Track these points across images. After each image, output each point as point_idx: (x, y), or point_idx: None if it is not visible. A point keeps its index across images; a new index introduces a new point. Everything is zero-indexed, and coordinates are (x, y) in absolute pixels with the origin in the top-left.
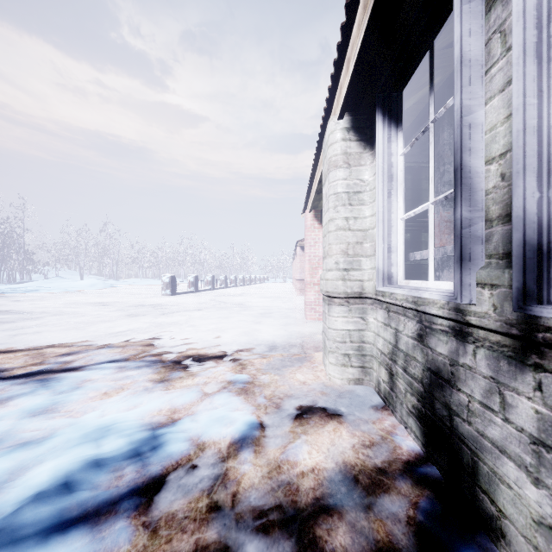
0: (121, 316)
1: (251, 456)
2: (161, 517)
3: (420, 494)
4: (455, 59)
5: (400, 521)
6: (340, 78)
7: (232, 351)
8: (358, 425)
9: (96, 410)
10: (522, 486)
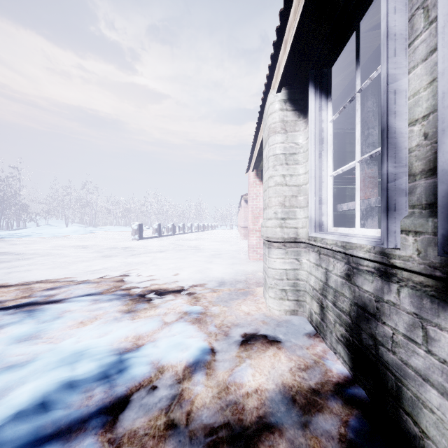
0: (97, 257)
1: (203, 378)
2: (125, 434)
3: (349, 413)
4: (382, 33)
5: (333, 438)
6: (278, 58)
7: (188, 286)
8: (294, 350)
9: (72, 337)
10: (445, 412)
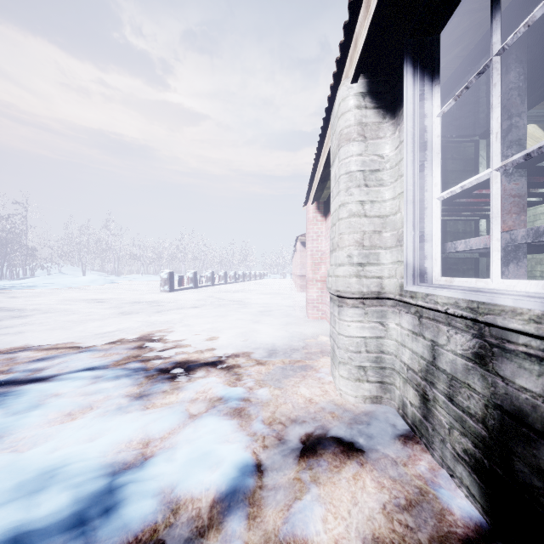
0: (113, 314)
1: (241, 527)
2: None
3: None
4: None
5: None
6: (354, 30)
7: (227, 356)
8: (384, 468)
9: (48, 442)
10: None
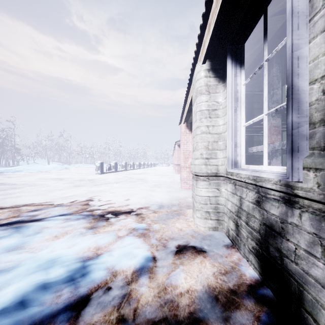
0: (70, 187)
1: (147, 281)
2: None
3: (261, 310)
4: (287, 12)
5: None
6: (203, 38)
7: (136, 208)
8: (216, 258)
9: (48, 248)
10: None
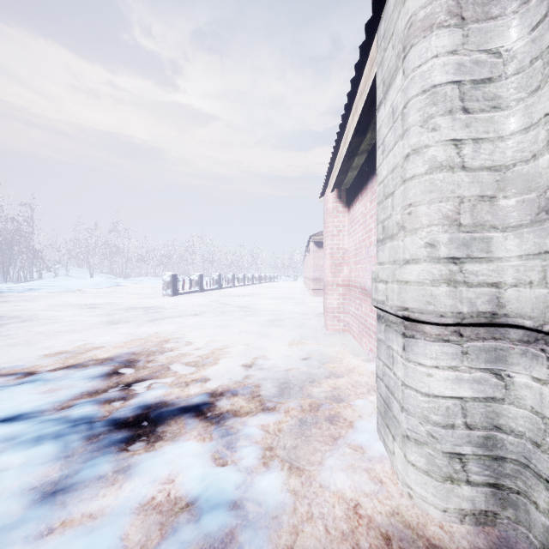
0: (99, 324)
1: None
2: None
3: None
4: None
5: None
6: None
7: (219, 394)
8: None
9: None
10: None
